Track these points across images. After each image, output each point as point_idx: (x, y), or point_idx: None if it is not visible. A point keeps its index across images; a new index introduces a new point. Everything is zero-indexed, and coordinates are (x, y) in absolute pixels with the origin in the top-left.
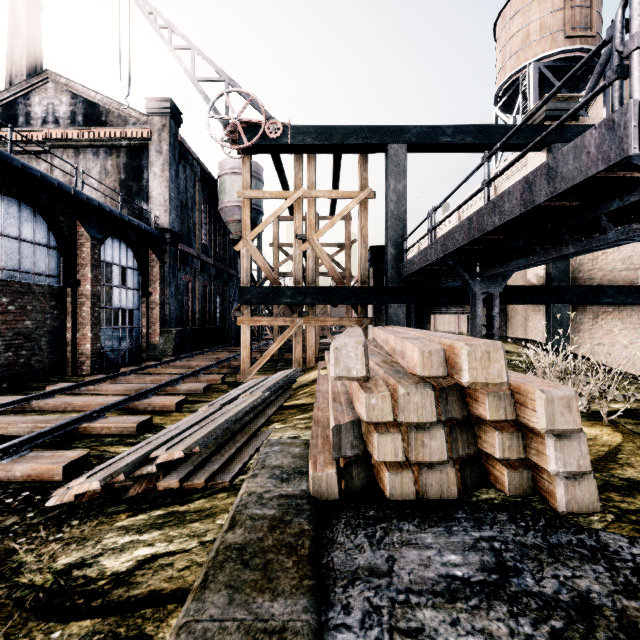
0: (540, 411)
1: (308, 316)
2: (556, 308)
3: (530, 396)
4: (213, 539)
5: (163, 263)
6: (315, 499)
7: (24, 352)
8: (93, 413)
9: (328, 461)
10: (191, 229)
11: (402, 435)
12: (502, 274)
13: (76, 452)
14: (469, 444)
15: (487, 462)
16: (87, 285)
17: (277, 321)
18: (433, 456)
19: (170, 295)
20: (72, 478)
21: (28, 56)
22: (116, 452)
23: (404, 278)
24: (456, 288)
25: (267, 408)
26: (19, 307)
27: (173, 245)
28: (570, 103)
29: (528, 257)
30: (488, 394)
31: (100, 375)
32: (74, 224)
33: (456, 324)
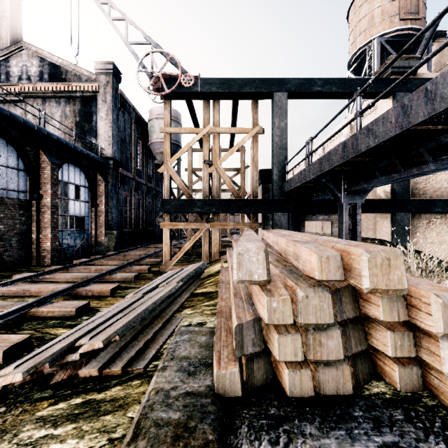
0: (437, 315)
1: (213, 221)
2: (399, 216)
3: (424, 300)
4: (122, 436)
5: (107, 182)
6: (219, 397)
7: None
8: (42, 299)
9: (231, 357)
10: (128, 158)
11: (301, 336)
12: (365, 189)
13: (19, 336)
14: (360, 341)
15: (375, 355)
16: (48, 198)
17: (190, 225)
18: (330, 355)
19: (112, 206)
20: (12, 360)
21: (11, 34)
22: (55, 334)
23: (286, 193)
24: (325, 200)
25: (181, 295)
26: None
27: (115, 169)
28: (410, 62)
29: (390, 175)
30: (382, 297)
31: (57, 266)
32: (38, 152)
33: (321, 227)
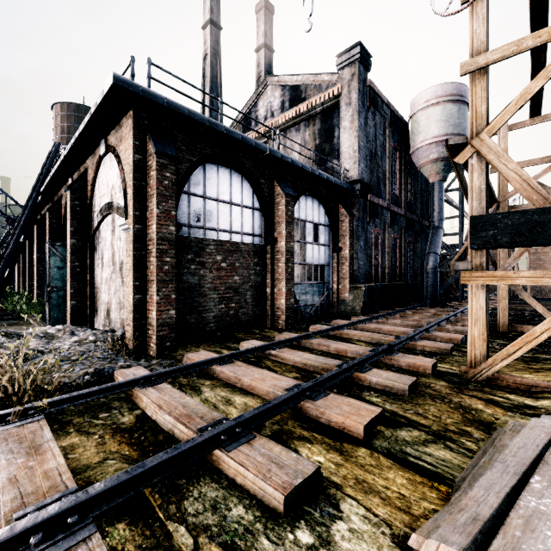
0: None
1: None
2: None
3: None
4: None
5: (352, 217)
6: None
7: (233, 304)
8: (238, 423)
9: None
10: (380, 179)
11: None
12: None
13: None
14: None
15: None
16: (282, 242)
17: None
18: None
19: (359, 249)
20: None
21: None
22: None
23: None
24: None
25: None
26: (229, 264)
27: (362, 197)
28: None
29: None
30: None
31: (288, 333)
32: (272, 185)
33: None
